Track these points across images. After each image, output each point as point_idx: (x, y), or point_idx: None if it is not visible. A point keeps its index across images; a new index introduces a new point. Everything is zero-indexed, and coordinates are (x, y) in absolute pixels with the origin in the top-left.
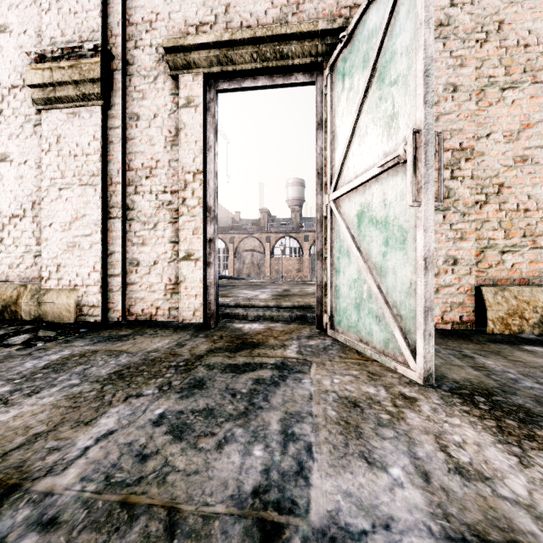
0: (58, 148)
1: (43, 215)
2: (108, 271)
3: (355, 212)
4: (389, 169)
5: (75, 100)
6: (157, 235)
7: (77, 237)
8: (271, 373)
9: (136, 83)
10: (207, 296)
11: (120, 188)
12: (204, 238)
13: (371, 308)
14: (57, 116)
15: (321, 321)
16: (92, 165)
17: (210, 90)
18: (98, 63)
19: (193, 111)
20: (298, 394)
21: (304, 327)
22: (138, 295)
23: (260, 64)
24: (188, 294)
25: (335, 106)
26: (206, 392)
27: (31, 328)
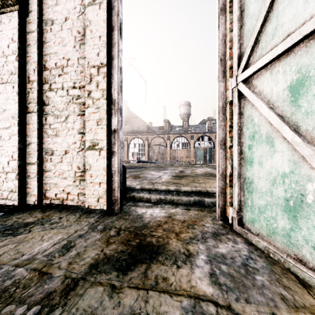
0: None
1: None
2: (26, 160)
3: (284, 84)
4: None
5: None
6: (68, 127)
7: None
8: None
9: None
10: (111, 183)
11: (36, 85)
12: (107, 129)
13: None
14: None
15: (223, 212)
16: (11, 64)
17: None
18: None
19: (98, 8)
20: None
21: (204, 214)
22: (52, 181)
23: None
24: (93, 182)
25: None
26: None
27: None
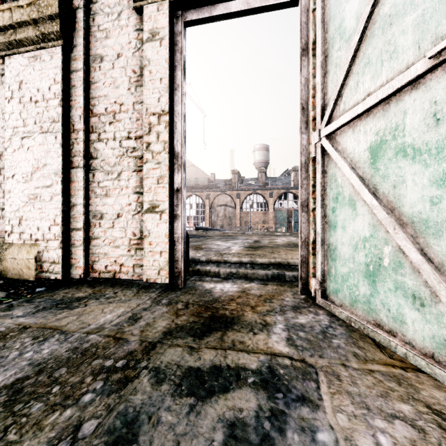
0: (20, 95)
1: (6, 166)
2: (70, 225)
3: (365, 145)
4: None
5: (36, 42)
6: (121, 185)
7: (38, 189)
8: (255, 402)
9: (99, 22)
10: (174, 253)
11: (82, 135)
12: (170, 188)
13: (400, 282)
14: (19, 61)
15: (306, 285)
16: (53, 110)
17: (178, 22)
18: None
19: (158, 45)
20: None
21: (284, 289)
22: (102, 251)
23: None
24: (153, 251)
25: (328, 18)
26: None
27: None
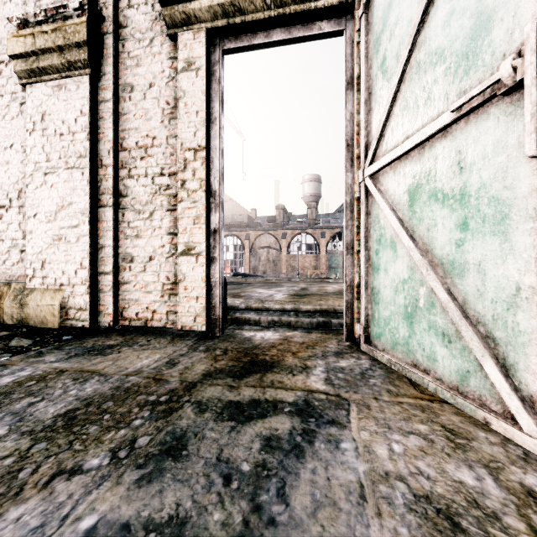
0: (42, 127)
1: (27, 205)
2: (98, 269)
3: (404, 187)
4: (469, 112)
5: (61, 70)
6: (153, 226)
7: (63, 229)
8: (289, 424)
9: (129, 48)
10: (211, 298)
11: (111, 171)
12: (206, 229)
13: (433, 321)
14: (42, 90)
15: (351, 332)
16: (80, 144)
17: (215, 50)
18: (84, 23)
19: (194, 75)
20: (338, 483)
21: (329, 337)
22: (132, 296)
23: (274, 10)
24: (188, 296)
25: (372, 53)
26: (183, 468)
27: (6, 335)
